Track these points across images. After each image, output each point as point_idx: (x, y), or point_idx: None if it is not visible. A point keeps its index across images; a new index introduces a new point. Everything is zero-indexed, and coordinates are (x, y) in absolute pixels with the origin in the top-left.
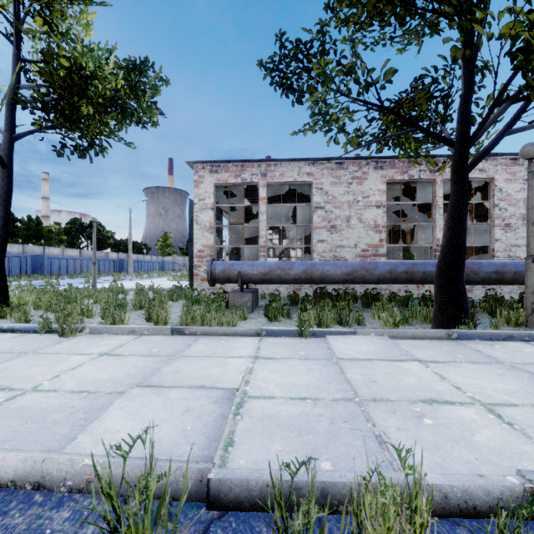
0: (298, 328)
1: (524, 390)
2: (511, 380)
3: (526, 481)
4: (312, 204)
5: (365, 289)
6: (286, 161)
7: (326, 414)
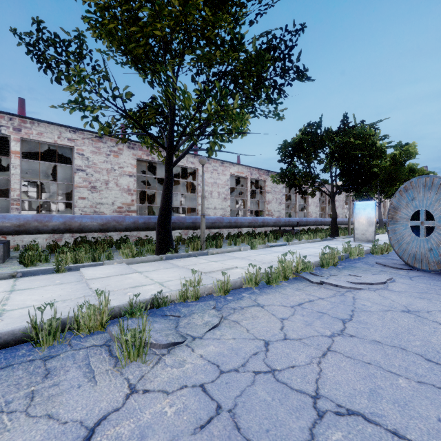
0: (55, 266)
1: (180, 274)
2: (177, 272)
3: (152, 296)
4: (73, 166)
5: (120, 236)
6: (45, 122)
7: (71, 304)
